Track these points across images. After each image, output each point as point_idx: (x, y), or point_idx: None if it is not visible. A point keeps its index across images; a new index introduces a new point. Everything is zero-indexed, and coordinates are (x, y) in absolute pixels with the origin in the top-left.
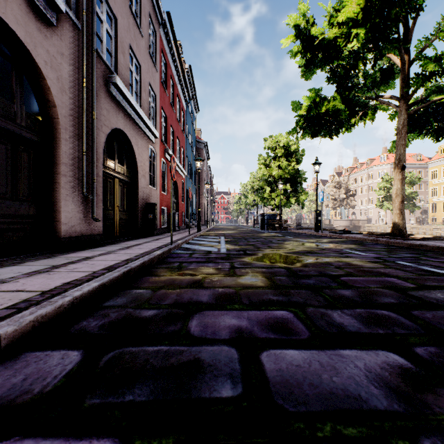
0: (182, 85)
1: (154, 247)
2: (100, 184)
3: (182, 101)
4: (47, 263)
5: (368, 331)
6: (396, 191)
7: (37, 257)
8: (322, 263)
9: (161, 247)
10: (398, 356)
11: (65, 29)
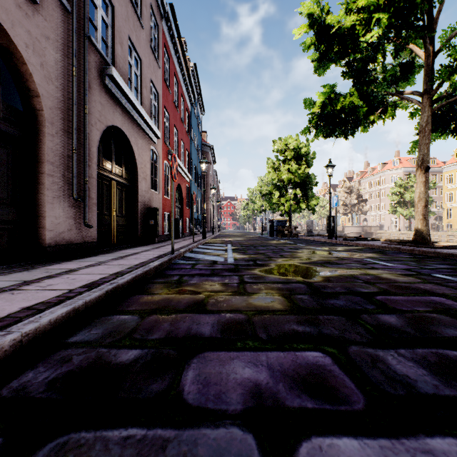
0: (187, 84)
1: (152, 256)
2: (94, 187)
3: (186, 101)
4: (19, 277)
5: (452, 394)
6: (419, 194)
7: (13, 269)
8: (346, 276)
9: (160, 256)
10: None
11: (51, 9)
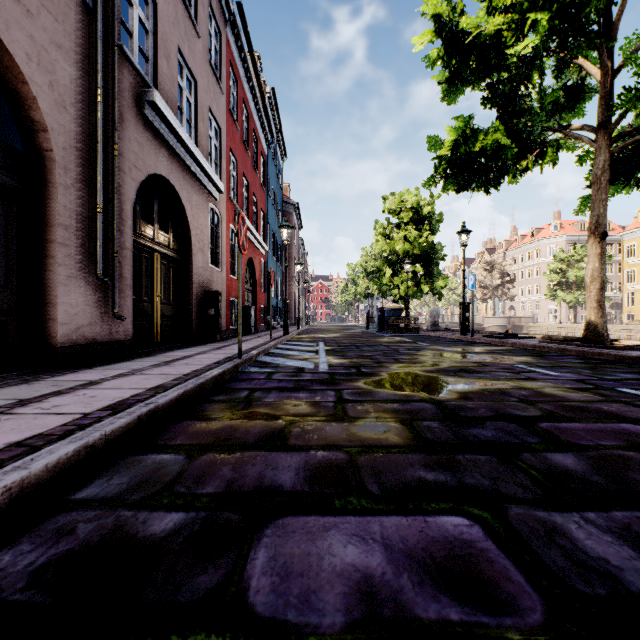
0: (262, 117)
1: (211, 361)
2: (128, 261)
3: (261, 141)
4: (13, 394)
5: None
6: (592, 272)
7: (7, 380)
8: (492, 391)
9: (222, 361)
10: None
11: (65, 5)
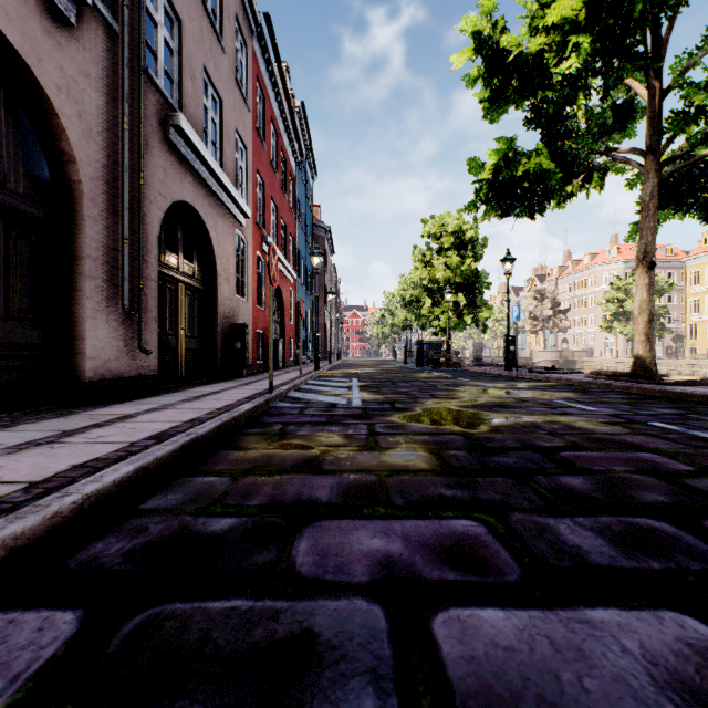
0: (290, 134)
1: (241, 397)
2: (154, 293)
3: (289, 160)
4: (55, 426)
5: (630, 566)
6: (640, 304)
7: (42, 414)
8: (524, 425)
9: (253, 397)
10: (703, 625)
11: (92, 33)
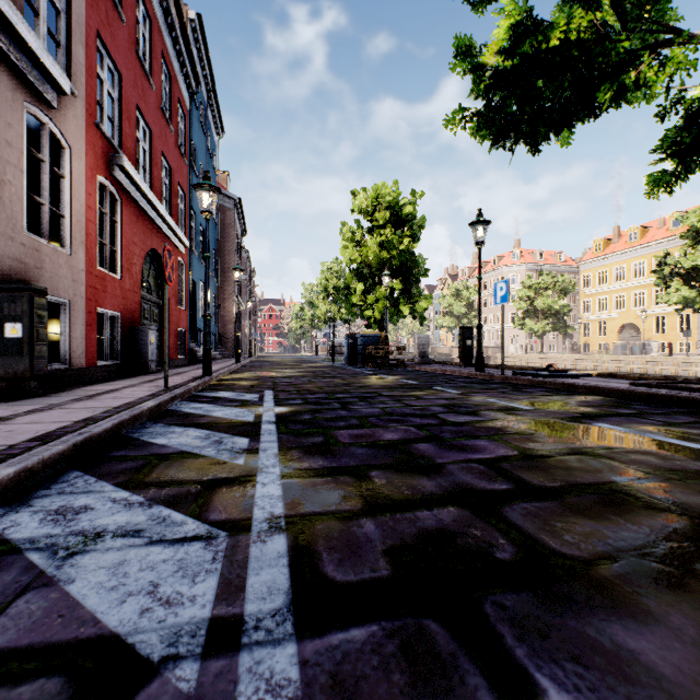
0: (178, 41)
1: None
2: None
3: (178, 82)
4: None
5: None
6: None
7: None
8: None
9: None
10: None
11: None
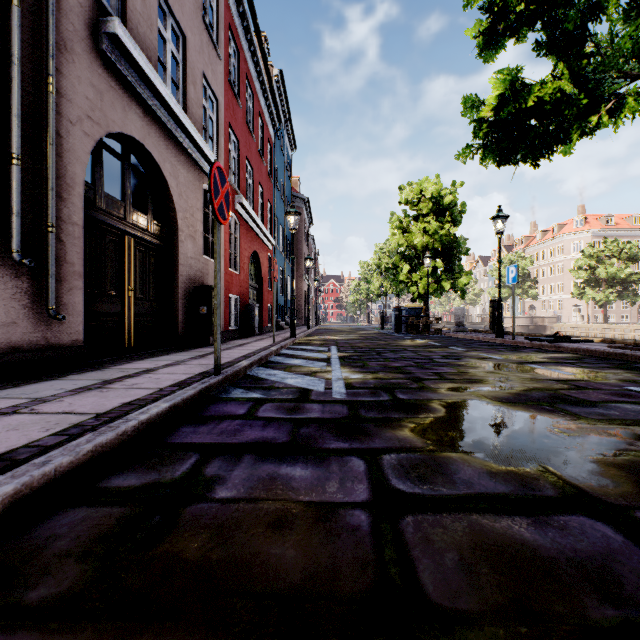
0: (268, 99)
1: (171, 381)
2: (77, 241)
3: (267, 126)
4: None
5: None
6: None
7: None
8: None
9: (187, 381)
10: None
11: None
